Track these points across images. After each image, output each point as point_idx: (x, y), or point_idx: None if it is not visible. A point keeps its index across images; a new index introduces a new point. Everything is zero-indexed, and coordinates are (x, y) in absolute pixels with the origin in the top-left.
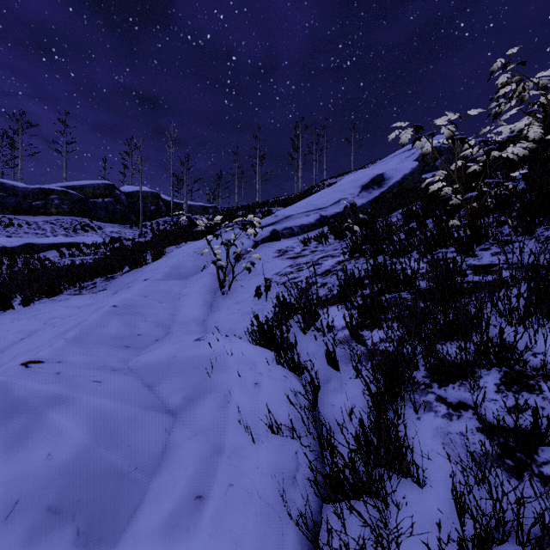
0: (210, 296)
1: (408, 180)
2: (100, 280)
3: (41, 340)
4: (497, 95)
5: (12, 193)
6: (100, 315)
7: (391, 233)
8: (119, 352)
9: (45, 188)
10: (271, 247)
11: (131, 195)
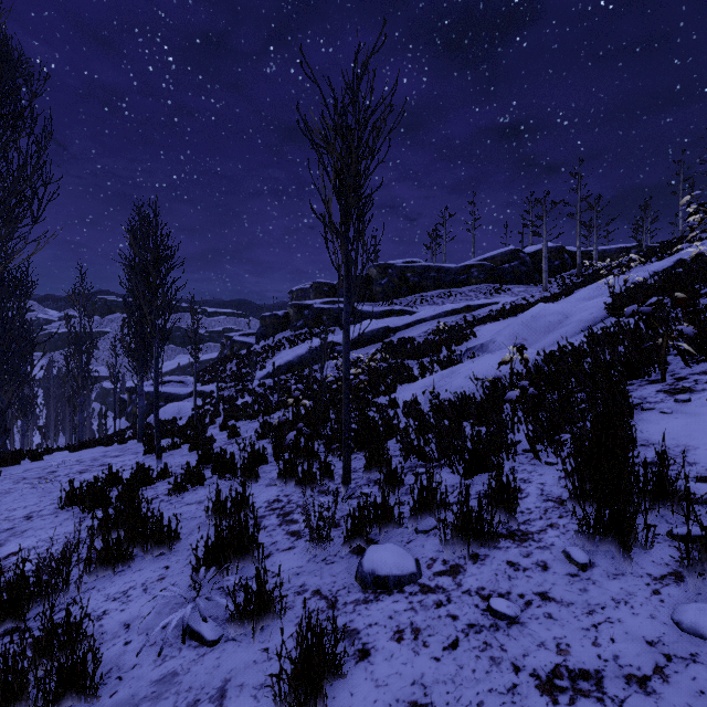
0: None
1: None
2: None
3: None
4: None
5: (448, 273)
6: None
7: None
8: None
9: (468, 264)
10: None
11: (534, 255)
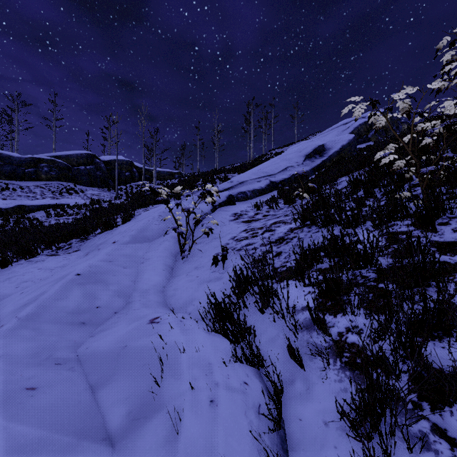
0: (172, 260)
1: (346, 150)
2: (75, 241)
3: (1, 313)
4: (442, 72)
5: (8, 162)
6: (62, 286)
7: (345, 205)
8: (73, 332)
9: (36, 158)
10: (228, 211)
11: (109, 163)
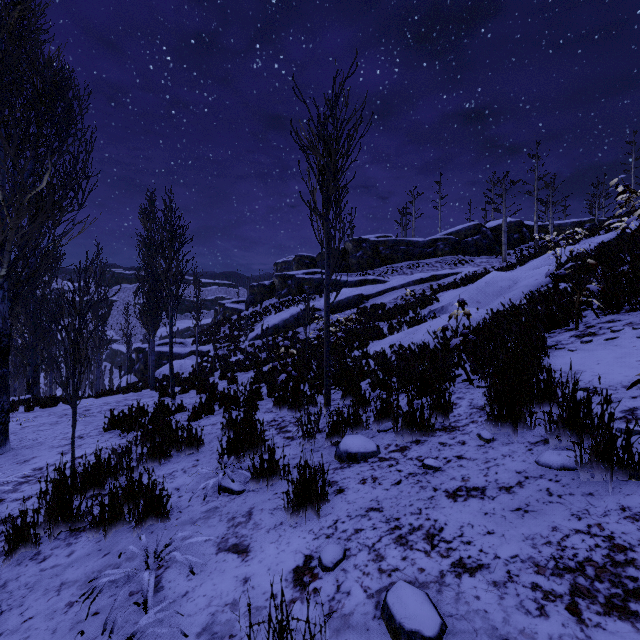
0: None
1: None
2: None
3: None
4: None
5: (416, 246)
6: None
7: None
8: None
9: (434, 238)
10: None
11: (495, 229)
